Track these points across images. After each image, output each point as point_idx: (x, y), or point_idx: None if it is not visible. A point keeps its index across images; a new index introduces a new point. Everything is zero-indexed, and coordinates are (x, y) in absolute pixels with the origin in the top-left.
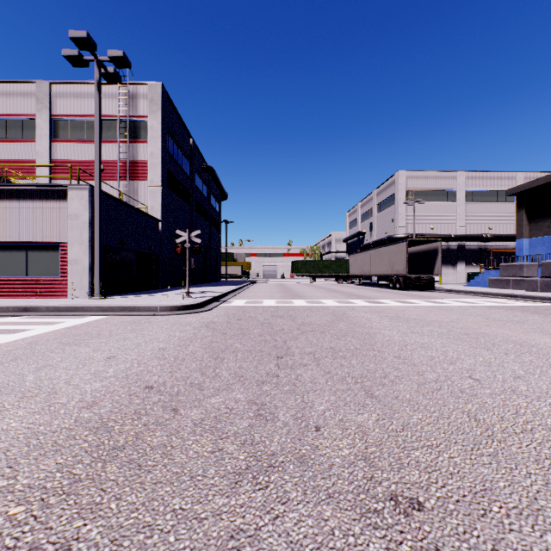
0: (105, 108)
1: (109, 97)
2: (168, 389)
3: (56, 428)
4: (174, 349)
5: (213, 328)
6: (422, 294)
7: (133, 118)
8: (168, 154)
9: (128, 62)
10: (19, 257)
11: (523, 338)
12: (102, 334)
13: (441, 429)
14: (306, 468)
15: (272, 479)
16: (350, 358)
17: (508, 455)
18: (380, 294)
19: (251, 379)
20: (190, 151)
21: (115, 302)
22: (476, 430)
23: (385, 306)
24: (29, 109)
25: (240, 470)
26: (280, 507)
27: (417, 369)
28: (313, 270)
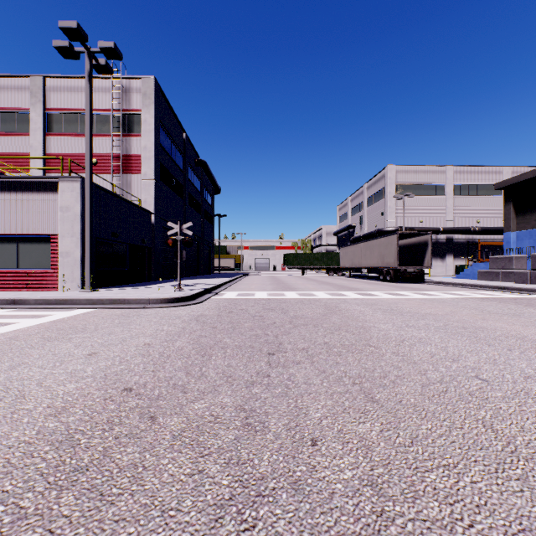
0: (98, 102)
1: (103, 91)
2: (148, 392)
3: (13, 442)
4: (160, 344)
5: (203, 321)
6: (412, 287)
7: (127, 112)
8: (161, 148)
9: (119, 53)
10: (10, 250)
11: (524, 333)
12: (87, 328)
13: (455, 442)
14: (301, 498)
15: (261, 515)
16: (346, 355)
17: None
18: (371, 286)
19: (240, 379)
20: (183, 146)
21: (106, 295)
22: (496, 445)
23: (377, 299)
24: (23, 103)
25: (222, 501)
26: None
27: (418, 368)
28: (305, 263)
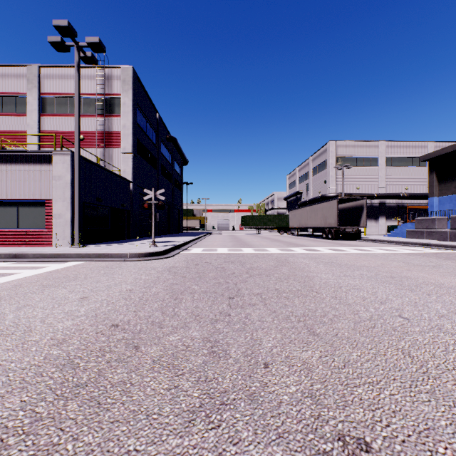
0: (85, 88)
1: (88, 78)
2: (131, 327)
3: (26, 365)
4: (139, 290)
5: (174, 272)
6: (350, 243)
7: (109, 96)
8: (138, 126)
9: (103, 47)
10: (11, 212)
11: (441, 281)
12: (78, 277)
13: (379, 365)
14: (256, 406)
15: (224, 418)
16: (293, 299)
17: (444, 392)
18: (316, 243)
19: (206, 317)
20: (156, 124)
21: (92, 250)
22: (412, 367)
23: (320, 253)
24: (21, 88)
25: (194, 408)
26: (231, 448)
27: (352, 309)
28: (259, 223)
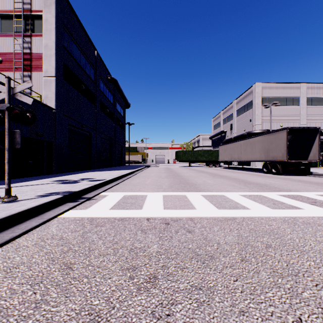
0: (3, 4)
1: None
2: None
3: None
4: None
5: None
6: (319, 181)
7: (29, 13)
8: (66, 52)
9: None
10: None
11: None
12: None
13: None
14: None
15: None
16: None
17: None
18: (271, 180)
19: None
20: (95, 61)
21: None
22: None
23: None
24: None
25: None
26: None
27: None
28: (191, 157)
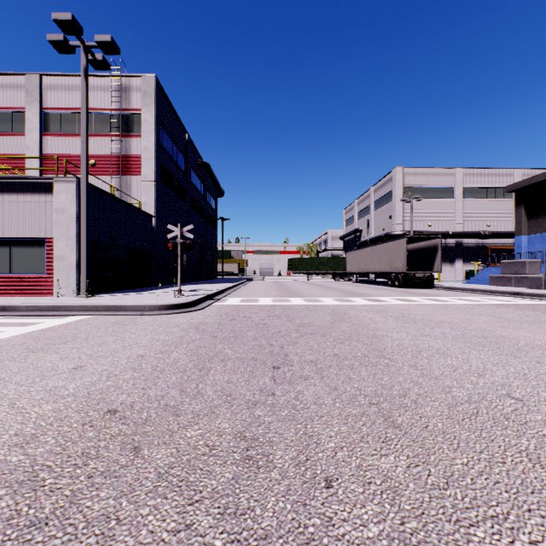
0: (97, 101)
1: (101, 90)
2: (135, 414)
3: None
4: (154, 356)
5: (203, 330)
6: (422, 292)
7: (126, 111)
8: (162, 149)
9: (117, 48)
10: (3, 254)
11: None
12: (77, 337)
13: (500, 483)
14: None
15: None
16: (359, 368)
17: None
18: (380, 291)
19: (241, 398)
20: (185, 147)
21: (102, 301)
22: None
23: (387, 305)
24: (19, 102)
25: None
26: None
27: (441, 384)
28: (310, 268)
